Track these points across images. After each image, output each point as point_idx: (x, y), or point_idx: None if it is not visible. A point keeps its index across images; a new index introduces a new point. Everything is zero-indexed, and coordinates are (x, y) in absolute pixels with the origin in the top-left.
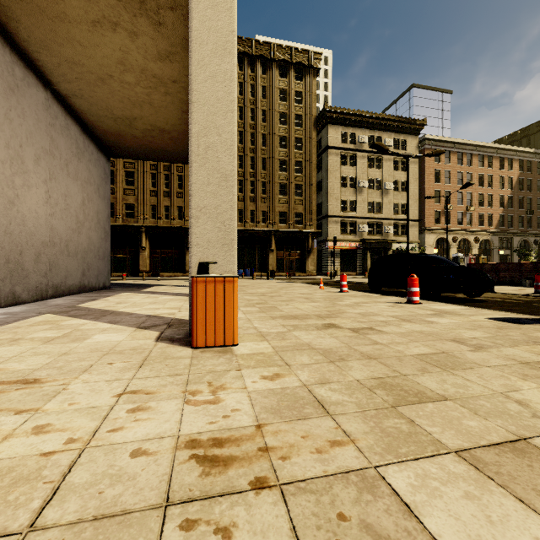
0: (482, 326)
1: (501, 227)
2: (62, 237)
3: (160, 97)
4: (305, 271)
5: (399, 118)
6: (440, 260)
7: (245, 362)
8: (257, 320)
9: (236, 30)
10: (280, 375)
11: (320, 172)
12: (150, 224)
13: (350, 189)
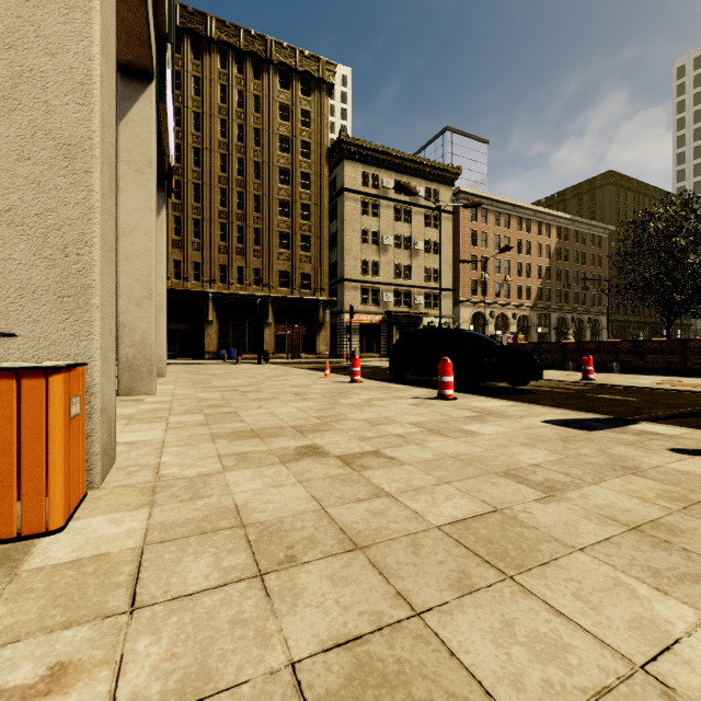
0: (542, 438)
1: (539, 301)
2: None
3: None
4: (315, 352)
5: (431, 162)
6: (478, 338)
7: (9, 610)
8: (179, 444)
9: None
10: (67, 673)
11: (334, 222)
12: None
13: (373, 246)
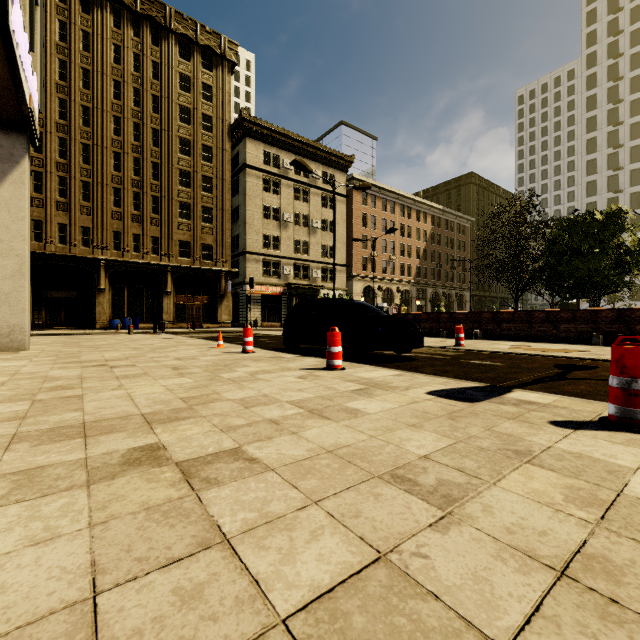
0: (428, 416)
1: (418, 278)
2: None
3: None
4: (217, 321)
5: (328, 149)
6: (367, 308)
7: None
8: None
9: None
10: None
11: (237, 196)
12: None
13: (274, 222)
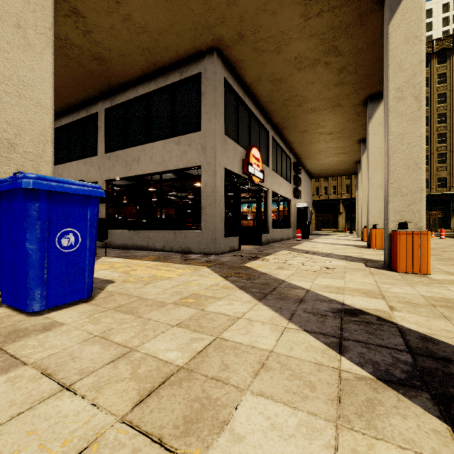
0: None
1: None
2: None
3: (341, 163)
4: (450, 228)
5: None
6: None
7: None
8: None
9: None
10: None
11: None
12: (315, 199)
13: None
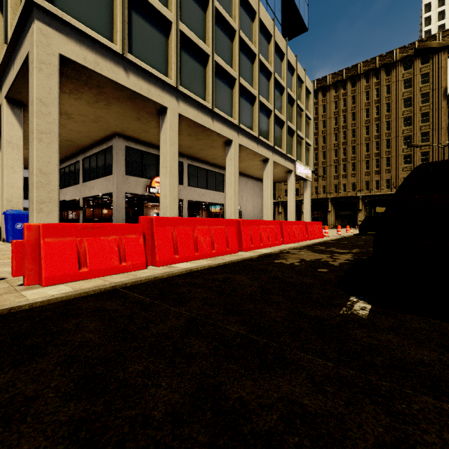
0: None
1: None
2: (256, 215)
3: (277, 173)
4: None
5: None
6: None
7: None
8: None
9: (269, 184)
10: None
11: None
12: None
13: None
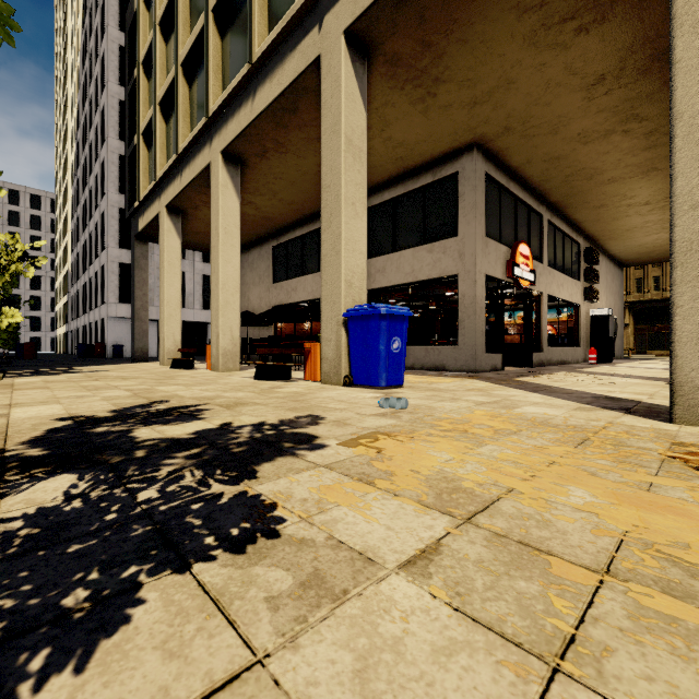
0: None
1: None
2: None
3: None
4: None
5: None
6: None
7: None
8: None
9: None
10: None
11: None
12: (634, 299)
13: None
